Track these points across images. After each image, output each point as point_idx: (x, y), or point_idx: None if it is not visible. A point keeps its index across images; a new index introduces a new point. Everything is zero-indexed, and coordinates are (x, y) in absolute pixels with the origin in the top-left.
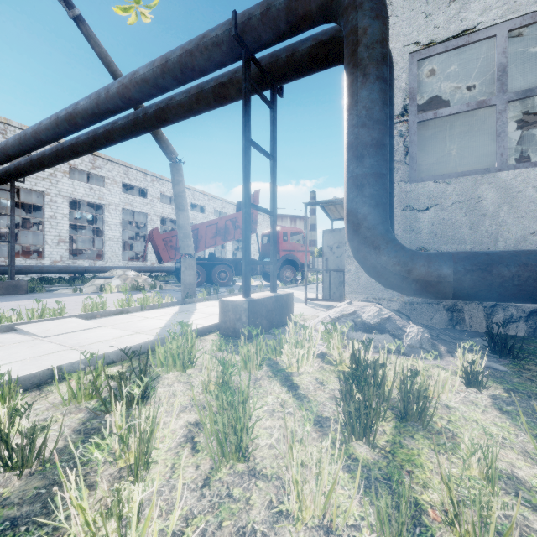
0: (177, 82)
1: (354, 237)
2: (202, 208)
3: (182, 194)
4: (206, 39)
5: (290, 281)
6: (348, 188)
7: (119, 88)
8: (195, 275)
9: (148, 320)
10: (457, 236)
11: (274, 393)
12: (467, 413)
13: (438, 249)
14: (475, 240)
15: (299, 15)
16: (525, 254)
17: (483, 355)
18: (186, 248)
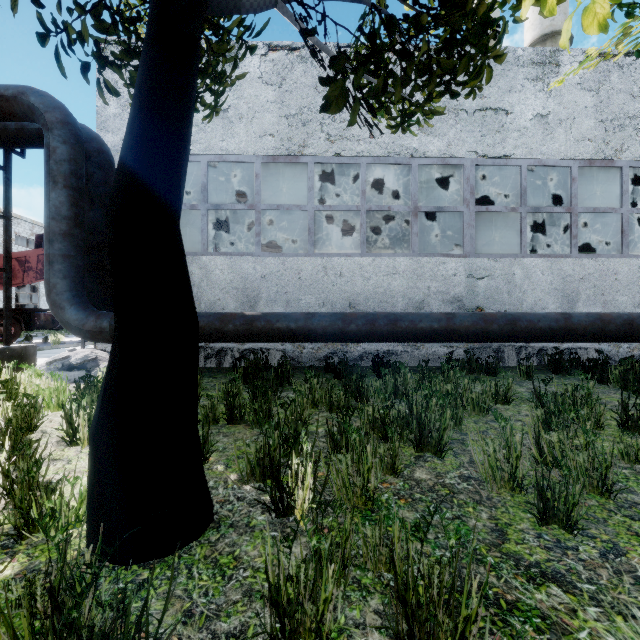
0: None
1: (48, 300)
2: None
3: None
4: None
5: None
6: (45, 262)
7: None
8: None
9: None
10: None
11: None
12: None
13: None
14: None
15: (6, 112)
16: None
17: None
18: None
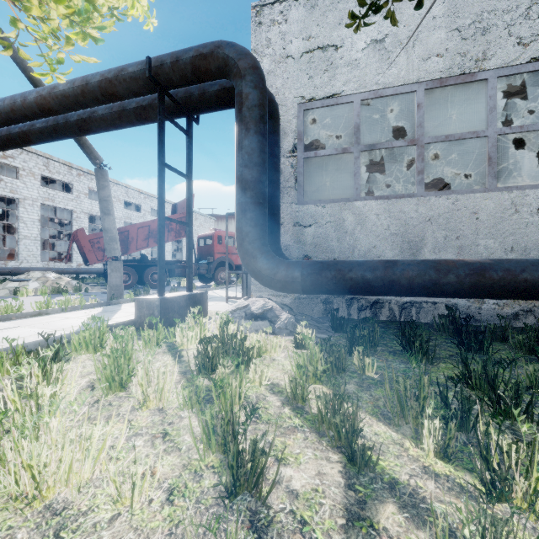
0: (98, 102)
1: (240, 249)
2: (138, 206)
3: (108, 198)
4: (125, 73)
5: (224, 282)
6: (237, 211)
7: (37, 98)
8: (121, 277)
9: (69, 319)
10: (329, 247)
11: (163, 361)
12: (282, 361)
13: (317, 257)
14: (340, 250)
15: (202, 70)
16: (341, 263)
17: (327, 332)
18: (112, 251)
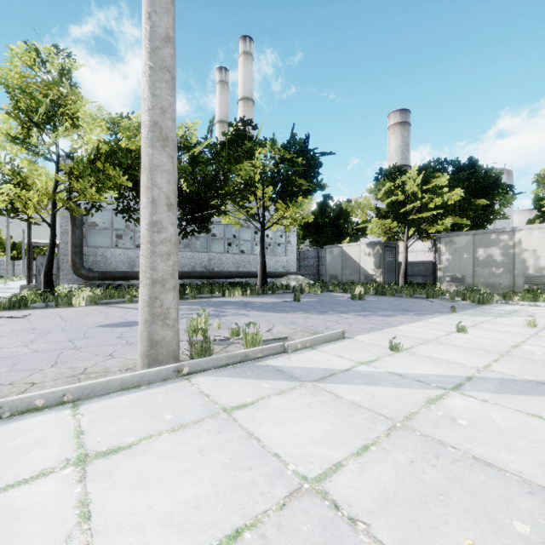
0: None
1: (74, 267)
2: None
3: None
4: None
5: None
6: (72, 254)
7: None
8: None
9: None
10: (101, 265)
11: None
12: None
13: (95, 268)
14: (105, 266)
15: None
16: (111, 272)
17: None
18: None
